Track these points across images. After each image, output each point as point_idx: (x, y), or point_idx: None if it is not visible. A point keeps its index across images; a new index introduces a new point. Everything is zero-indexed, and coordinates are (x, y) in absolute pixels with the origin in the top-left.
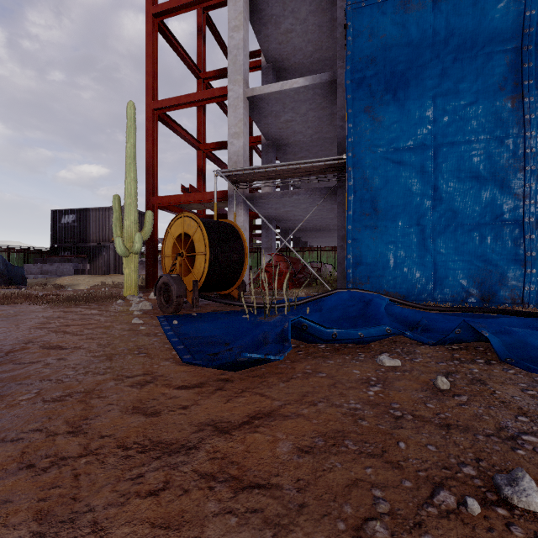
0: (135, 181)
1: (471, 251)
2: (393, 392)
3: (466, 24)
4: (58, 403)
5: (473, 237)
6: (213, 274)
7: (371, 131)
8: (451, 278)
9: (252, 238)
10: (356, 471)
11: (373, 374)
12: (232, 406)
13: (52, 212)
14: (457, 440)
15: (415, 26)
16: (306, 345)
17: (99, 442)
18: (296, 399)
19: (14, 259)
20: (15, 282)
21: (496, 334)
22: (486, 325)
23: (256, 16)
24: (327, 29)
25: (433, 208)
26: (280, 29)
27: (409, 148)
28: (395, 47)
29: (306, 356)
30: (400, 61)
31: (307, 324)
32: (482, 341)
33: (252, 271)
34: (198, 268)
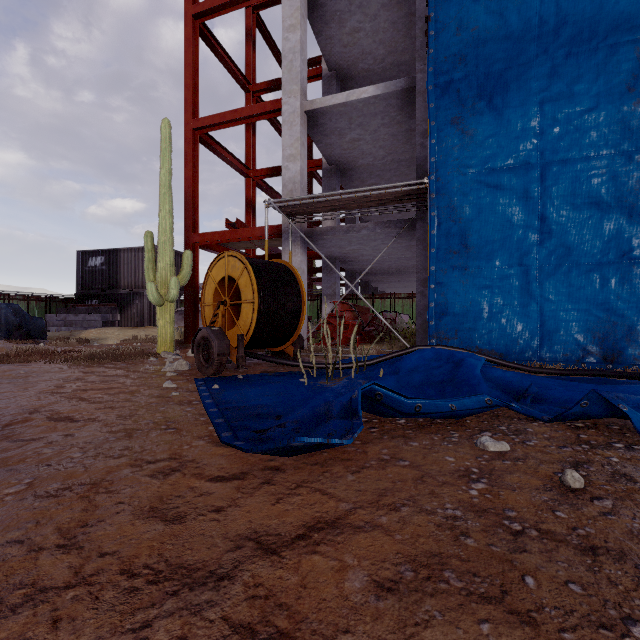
0: (171, 215)
1: (589, 298)
2: (505, 491)
3: (582, 9)
4: (52, 500)
5: (592, 280)
6: (262, 327)
7: (459, 148)
8: (564, 332)
9: (311, 283)
10: (466, 627)
11: (474, 463)
12: (283, 509)
13: (77, 253)
14: (612, 576)
15: (517, 14)
16: (380, 419)
17: (97, 564)
18: (370, 500)
19: (34, 308)
20: (33, 335)
21: (638, 409)
22: (623, 396)
23: (316, 13)
24: (403, 26)
25: (539, 243)
26: (345, 28)
27: (509, 168)
28: (490, 42)
29: (381, 436)
30: (497, 59)
31: (382, 392)
32: (616, 417)
33: (311, 323)
34: (245, 319)
